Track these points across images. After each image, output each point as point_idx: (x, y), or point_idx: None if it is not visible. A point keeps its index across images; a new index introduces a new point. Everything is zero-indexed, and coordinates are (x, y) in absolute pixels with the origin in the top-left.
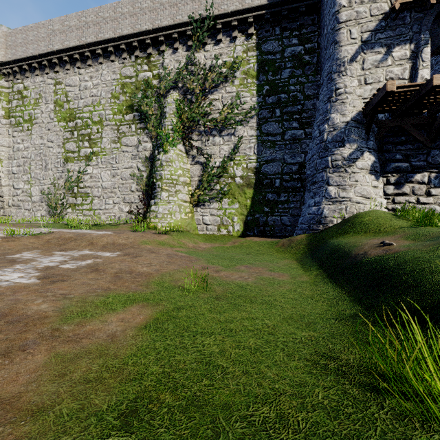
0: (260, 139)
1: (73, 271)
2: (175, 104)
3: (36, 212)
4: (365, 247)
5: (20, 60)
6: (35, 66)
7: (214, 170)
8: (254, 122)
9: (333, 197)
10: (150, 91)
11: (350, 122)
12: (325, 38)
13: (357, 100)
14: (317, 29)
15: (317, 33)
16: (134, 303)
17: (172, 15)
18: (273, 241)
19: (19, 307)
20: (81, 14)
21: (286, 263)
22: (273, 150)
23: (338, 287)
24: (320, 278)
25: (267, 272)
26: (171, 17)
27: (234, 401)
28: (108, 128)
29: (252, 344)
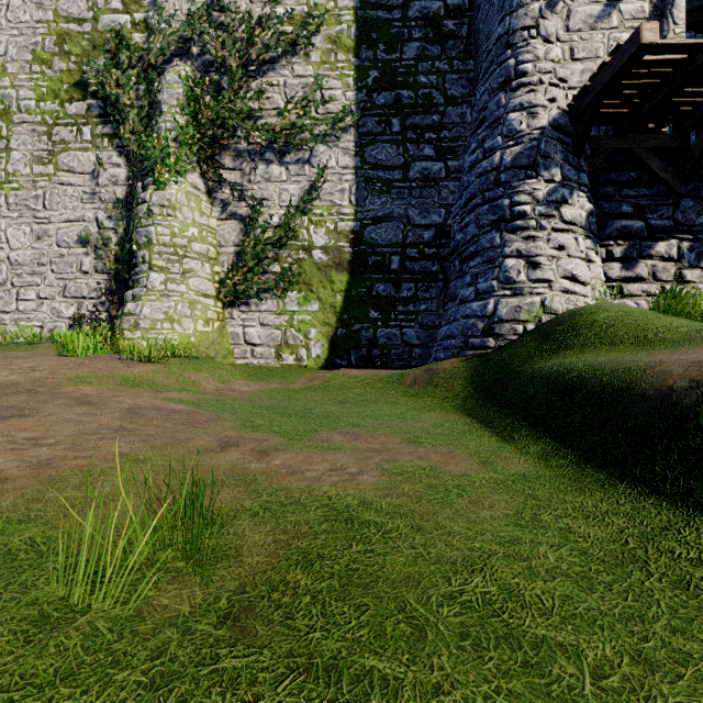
0: (363, 176)
1: None
2: (183, 85)
3: None
4: (675, 371)
5: None
6: None
7: (268, 233)
8: (349, 141)
9: (515, 281)
10: (127, 54)
11: (547, 128)
12: None
13: (559, 89)
14: None
15: None
16: None
17: None
18: (392, 375)
19: None
20: None
21: (437, 421)
22: (387, 197)
23: (685, 502)
24: (565, 460)
25: (406, 448)
26: None
27: None
28: (26, 129)
29: None
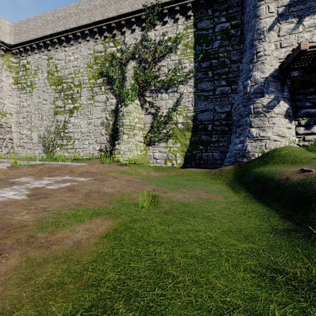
0: (197, 95)
1: (54, 190)
2: (133, 70)
3: (35, 150)
4: (286, 174)
5: (24, 42)
6: (34, 46)
7: (161, 119)
8: (191, 82)
9: (254, 136)
10: (115, 61)
11: (268, 77)
12: (247, 14)
13: (274, 60)
14: (241, 9)
15: (240, 12)
16: (99, 216)
17: (131, 4)
18: (207, 171)
19: (6, 217)
20: (66, 8)
21: (218, 187)
22: (206, 102)
23: (266, 206)
24: (248, 198)
25: (204, 193)
26: (130, 6)
27: (186, 314)
28: (85, 89)
29: (198, 254)
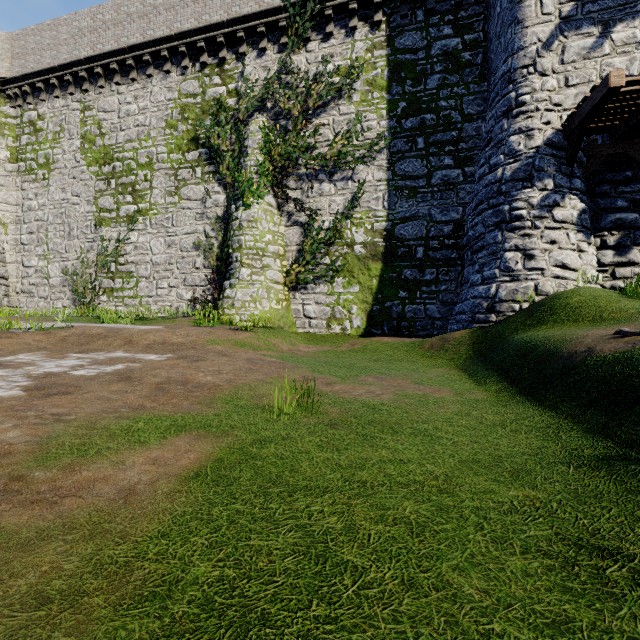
0: (393, 185)
1: (88, 379)
2: (262, 133)
3: (55, 301)
4: (586, 341)
5: (33, 74)
6: (54, 83)
7: (321, 235)
8: (383, 159)
9: (513, 269)
10: (224, 115)
11: (541, 147)
12: (498, 20)
13: (553, 113)
14: (484, 10)
15: (483, 16)
16: (182, 431)
17: None
18: (415, 342)
19: None
20: (121, 3)
21: (440, 373)
22: (413, 201)
23: (548, 408)
24: (507, 394)
25: (413, 386)
26: (255, 1)
27: None
28: (162, 173)
29: (411, 514)
